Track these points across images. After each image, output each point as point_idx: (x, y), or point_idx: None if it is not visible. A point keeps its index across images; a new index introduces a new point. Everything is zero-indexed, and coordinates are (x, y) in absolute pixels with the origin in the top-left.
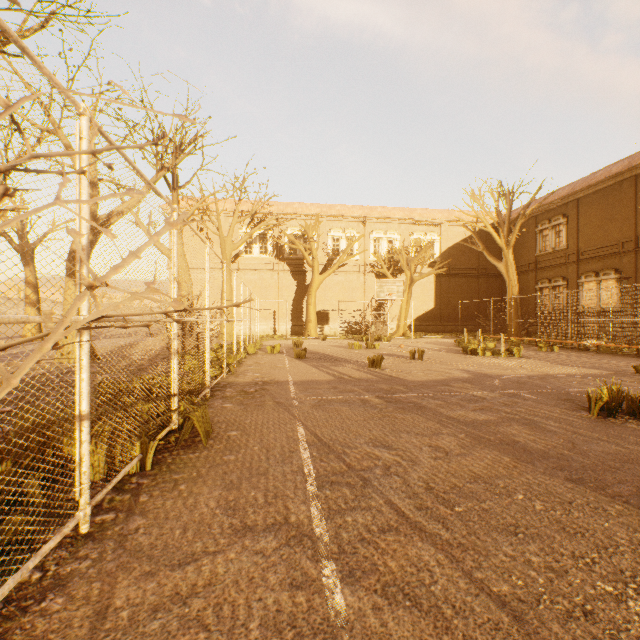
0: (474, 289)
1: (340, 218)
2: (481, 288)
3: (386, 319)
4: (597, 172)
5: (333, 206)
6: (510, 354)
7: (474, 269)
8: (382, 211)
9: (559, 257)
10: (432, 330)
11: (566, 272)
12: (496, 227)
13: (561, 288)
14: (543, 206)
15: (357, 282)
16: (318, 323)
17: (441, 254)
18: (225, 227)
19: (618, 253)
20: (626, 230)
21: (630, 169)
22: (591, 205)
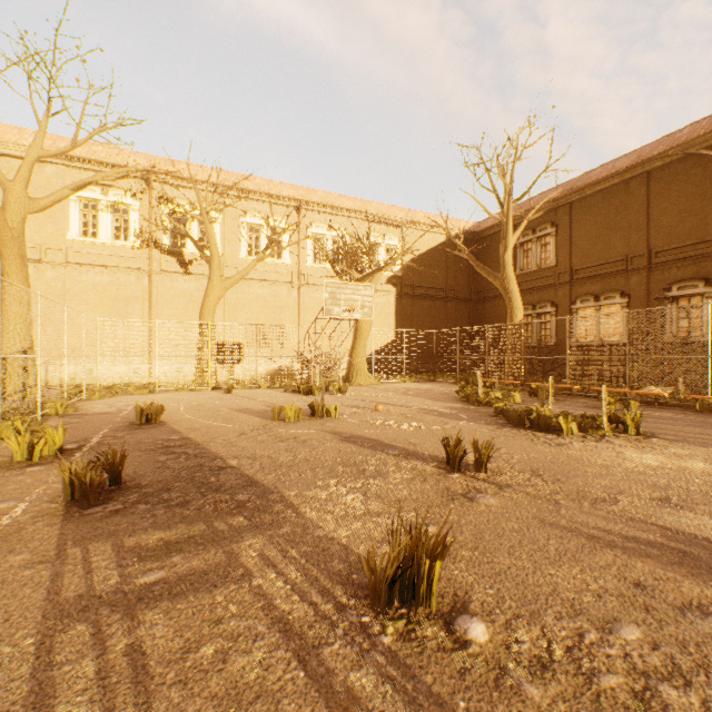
0: (442, 316)
1: (261, 196)
2: (450, 315)
3: (339, 355)
4: (593, 171)
5: (250, 177)
6: (614, 427)
7: (442, 290)
8: (325, 196)
9: (546, 277)
10: (392, 370)
11: (555, 296)
12: (466, 238)
13: (548, 316)
14: (527, 212)
15: (288, 298)
16: (224, 361)
17: (403, 266)
18: (36, 181)
19: (626, 271)
20: (636, 242)
21: (646, 161)
22: (588, 211)
